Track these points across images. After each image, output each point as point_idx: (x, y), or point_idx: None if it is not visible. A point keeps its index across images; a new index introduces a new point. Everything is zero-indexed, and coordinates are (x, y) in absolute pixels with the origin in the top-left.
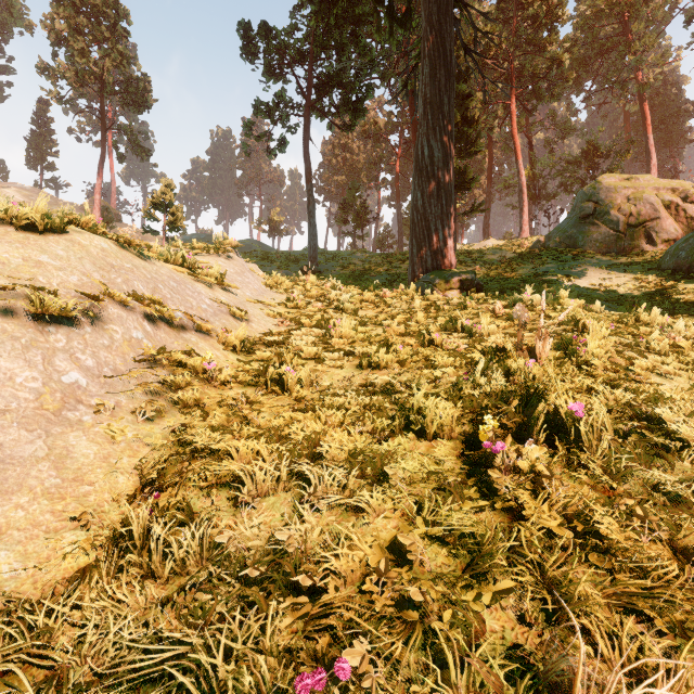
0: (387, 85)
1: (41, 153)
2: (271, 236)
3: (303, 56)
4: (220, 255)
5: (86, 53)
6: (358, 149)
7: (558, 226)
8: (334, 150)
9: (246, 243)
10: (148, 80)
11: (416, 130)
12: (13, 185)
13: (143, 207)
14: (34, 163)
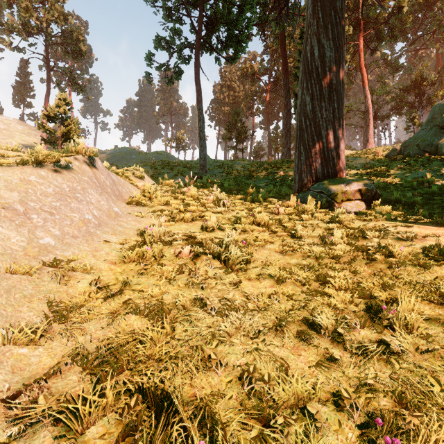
0: (262, 32)
1: (22, 96)
2: (177, 150)
3: (195, 1)
4: (45, 165)
5: (29, 10)
6: (238, 88)
7: (414, 136)
8: (222, 89)
9: (156, 155)
10: (80, 33)
11: (286, 64)
12: (0, 117)
13: (36, 119)
14: (18, 102)
